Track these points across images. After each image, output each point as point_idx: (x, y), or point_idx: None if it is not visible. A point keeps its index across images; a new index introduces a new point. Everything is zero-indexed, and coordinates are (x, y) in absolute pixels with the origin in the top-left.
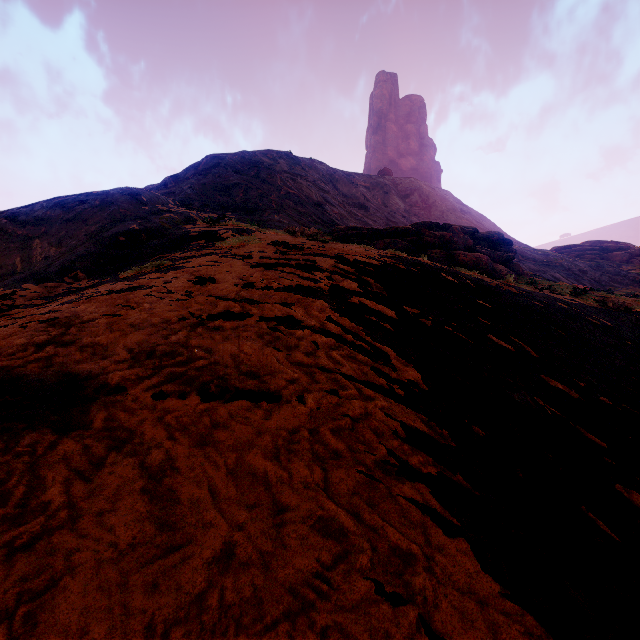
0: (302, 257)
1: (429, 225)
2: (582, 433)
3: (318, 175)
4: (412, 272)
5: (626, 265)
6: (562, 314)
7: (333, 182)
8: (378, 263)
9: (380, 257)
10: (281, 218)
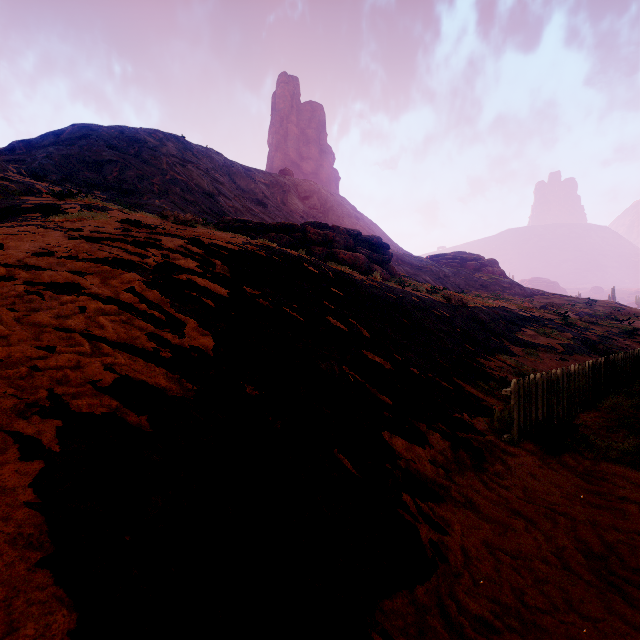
0: (146, 235)
1: (319, 225)
2: (376, 394)
3: (213, 165)
4: (272, 259)
5: (478, 273)
6: (411, 306)
7: (230, 175)
8: (237, 248)
9: (243, 244)
10: (163, 204)
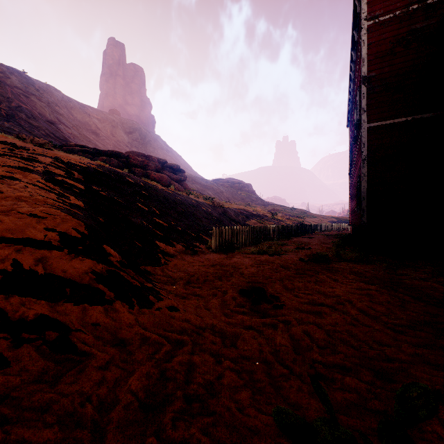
0: (27, 154)
1: (139, 154)
2: (156, 232)
3: (53, 99)
4: (106, 173)
5: (240, 191)
6: (189, 204)
7: (68, 108)
8: (85, 166)
9: (88, 163)
10: (12, 126)
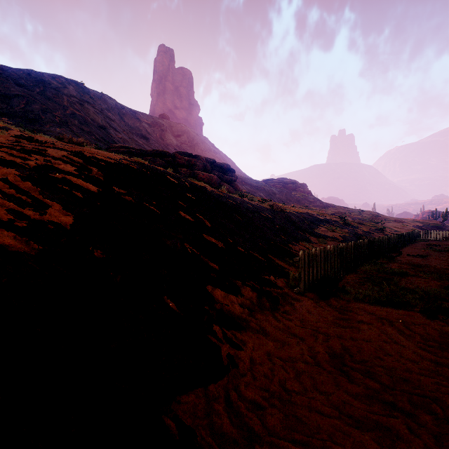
0: (35, 146)
1: (186, 154)
2: (207, 262)
3: (106, 106)
4: (141, 171)
5: (294, 192)
6: (246, 209)
7: (121, 115)
8: (113, 161)
9: (120, 159)
10: (63, 131)
